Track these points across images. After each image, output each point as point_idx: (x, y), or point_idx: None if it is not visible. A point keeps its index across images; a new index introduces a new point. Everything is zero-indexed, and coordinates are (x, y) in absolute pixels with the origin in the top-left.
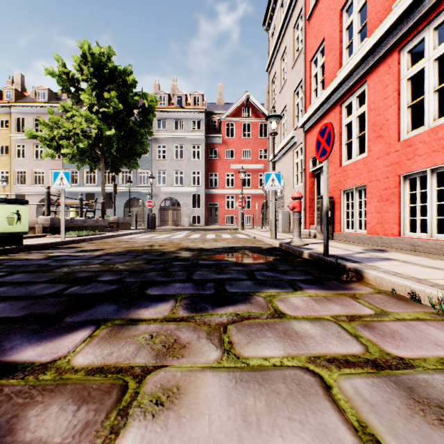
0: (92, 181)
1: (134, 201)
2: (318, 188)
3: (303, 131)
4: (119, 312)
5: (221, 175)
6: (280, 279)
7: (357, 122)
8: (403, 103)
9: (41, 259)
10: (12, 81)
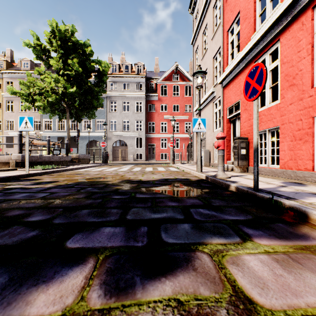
0: (62, 128)
1: (93, 143)
2: (233, 131)
3: (221, 86)
4: (0, 296)
5: (157, 123)
6: (219, 219)
7: (270, 75)
8: None
9: None
10: (5, 55)
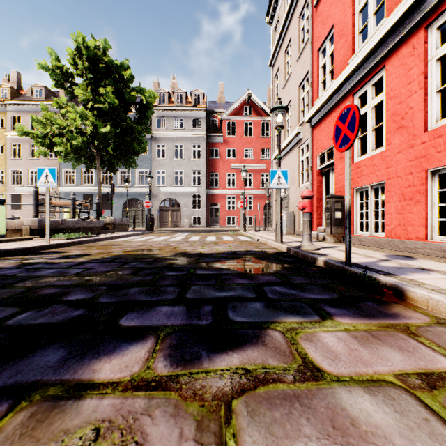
0: (90, 181)
1: (133, 202)
2: (326, 187)
3: (310, 126)
4: (65, 366)
5: (222, 175)
6: (298, 298)
7: (373, 113)
8: (431, 88)
9: (11, 267)
10: (9, 79)
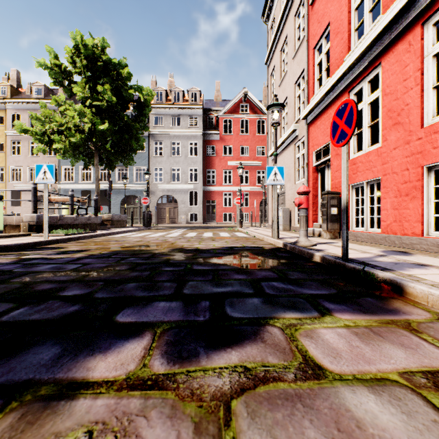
0: (88, 178)
1: (131, 198)
2: (321, 183)
3: (306, 123)
4: (58, 363)
5: (219, 172)
6: (296, 294)
7: (369, 110)
8: (427, 84)
9: (8, 263)
10: (8, 77)
